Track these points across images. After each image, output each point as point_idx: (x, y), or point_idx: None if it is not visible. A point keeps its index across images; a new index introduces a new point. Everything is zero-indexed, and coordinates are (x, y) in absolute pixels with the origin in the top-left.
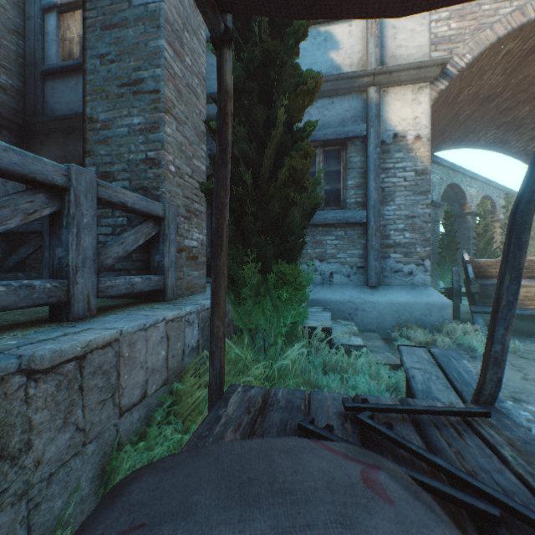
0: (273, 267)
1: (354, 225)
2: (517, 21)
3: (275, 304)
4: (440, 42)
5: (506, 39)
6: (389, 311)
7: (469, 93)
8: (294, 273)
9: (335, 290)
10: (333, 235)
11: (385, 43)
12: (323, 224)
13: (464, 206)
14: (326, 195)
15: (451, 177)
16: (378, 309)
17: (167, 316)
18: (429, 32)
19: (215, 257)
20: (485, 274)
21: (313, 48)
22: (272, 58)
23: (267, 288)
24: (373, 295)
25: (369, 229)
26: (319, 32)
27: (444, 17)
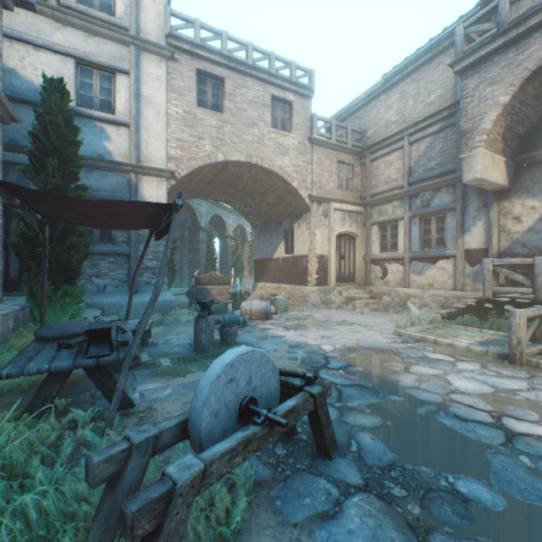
0: (62, 287)
1: (122, 255)
2: (208, 161)
3: (63, 305)
4: (172, 159)
5: (205, 167)
6: (143, 306)
7: (199, 179)
8: (74, 290)
9: (108, 296)
10: (107, 260)
11: (142, 148)
12: (99, 253)
13: (225, 231)
14: (102, 233)
15: (216, 210)
16: (136, 306)
17: (3, 313)
18: (167, 151)
19: (42, 289)
20: (202, 283)
21: (91, 134)
22: (61, 188)
23: (58, 298)
24: (133, 298)
25: (131, 258)
26: (97, 125)
27: (174, 146)
